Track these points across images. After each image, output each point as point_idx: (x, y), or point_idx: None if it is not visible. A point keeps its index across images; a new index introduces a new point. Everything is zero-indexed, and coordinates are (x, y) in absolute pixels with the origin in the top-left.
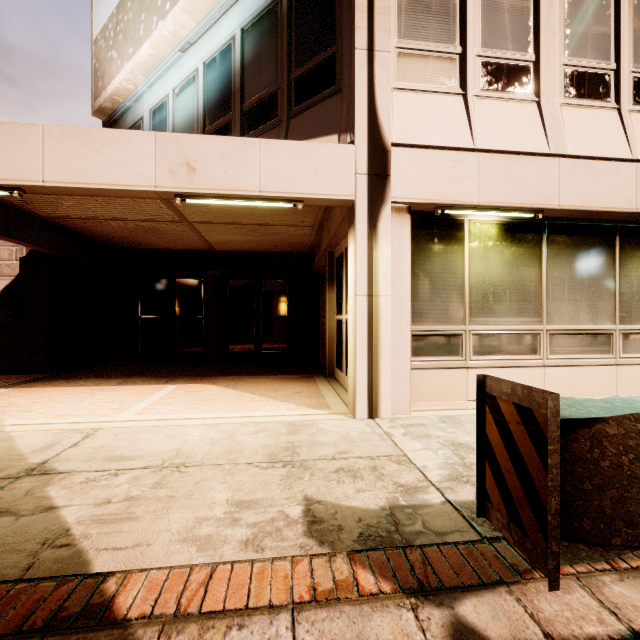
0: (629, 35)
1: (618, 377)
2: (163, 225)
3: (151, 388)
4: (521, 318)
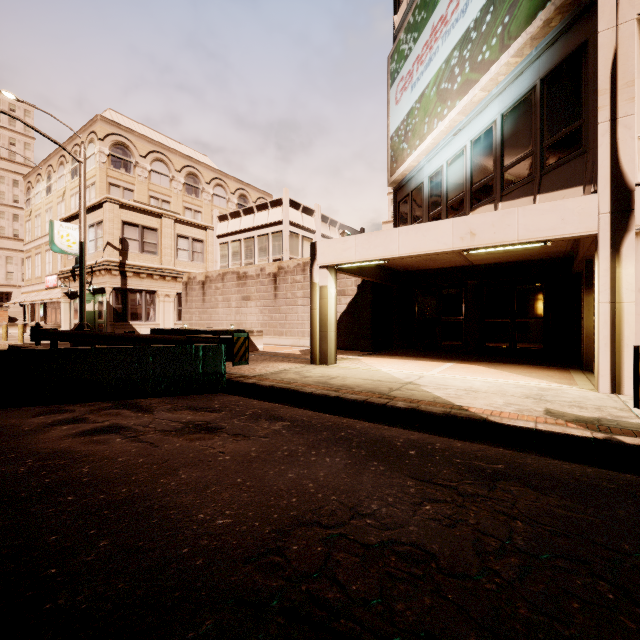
0: None
1: None
2: (439, 256)
3: (437, 363)
4: None
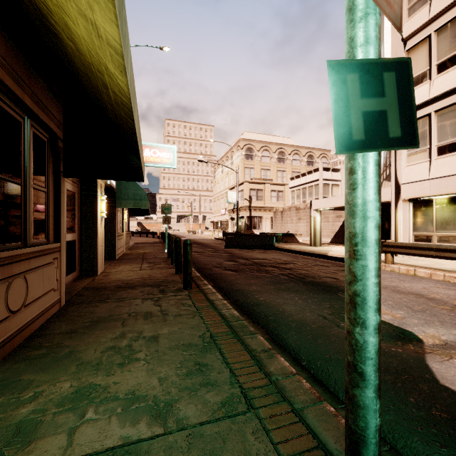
0: None
1: None
2: None
3: None
4: None
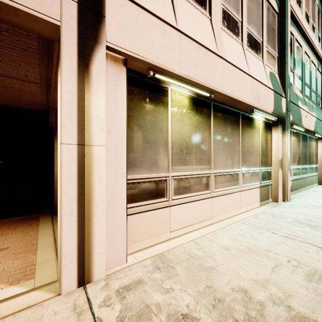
0: (246, 6)
1: (241, 198)
2: None
3: None
4: (201, 166)
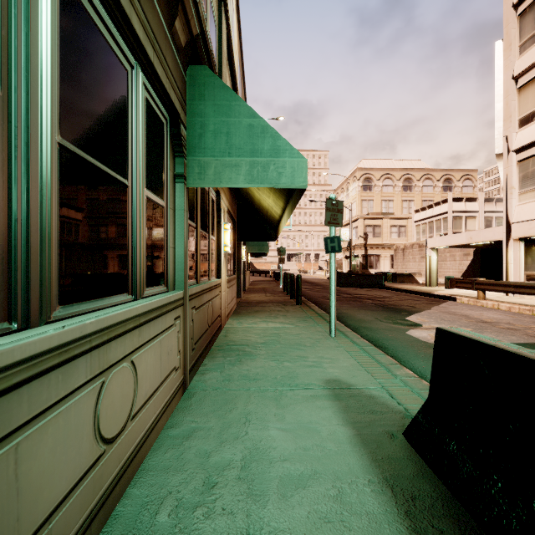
0: None
1: None
2: None
3: None
4: None
